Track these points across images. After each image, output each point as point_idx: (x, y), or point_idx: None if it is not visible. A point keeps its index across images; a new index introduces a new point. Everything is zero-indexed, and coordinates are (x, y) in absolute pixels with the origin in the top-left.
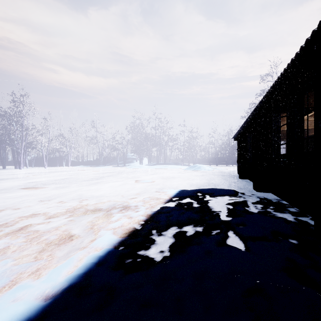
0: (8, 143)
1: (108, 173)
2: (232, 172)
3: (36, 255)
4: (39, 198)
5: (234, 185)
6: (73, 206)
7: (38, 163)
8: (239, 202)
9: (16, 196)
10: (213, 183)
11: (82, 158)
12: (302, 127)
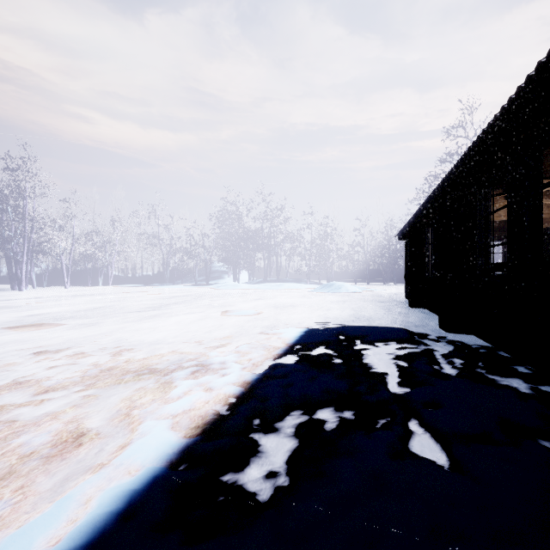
0: None
1: (177, 297)
2: (396, 295)
3: None
4: (38, 347)
5: (403, 319)
6: (101, 364)
7: (55, 280)
8: (418, 354)
9: None
10: (365, 316)
11: (133, 271)
12: (539, 212)
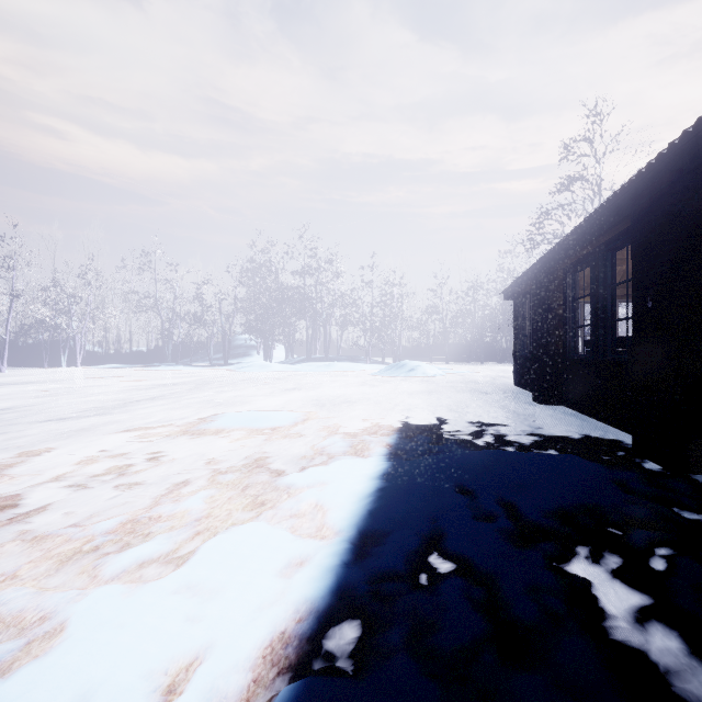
0: None
1: (166, 386)
2: (497, 380)
3: None
4: None
5: (547, 431)
6: None
7: None
8: None
9: None
10: (476, 422)
11: (120, 346)
12: None
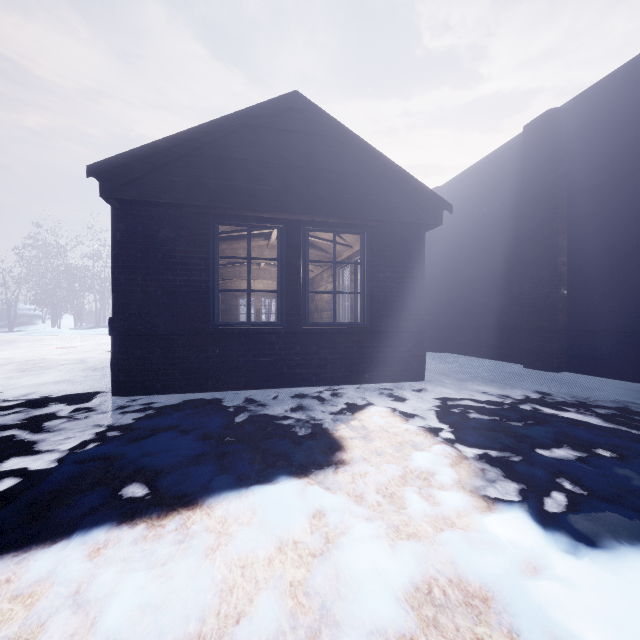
0: None
1: None
2: None
3: None
4: None
5: None
6: None
7: None
8: None
9: None
10: None
11: None
12: None
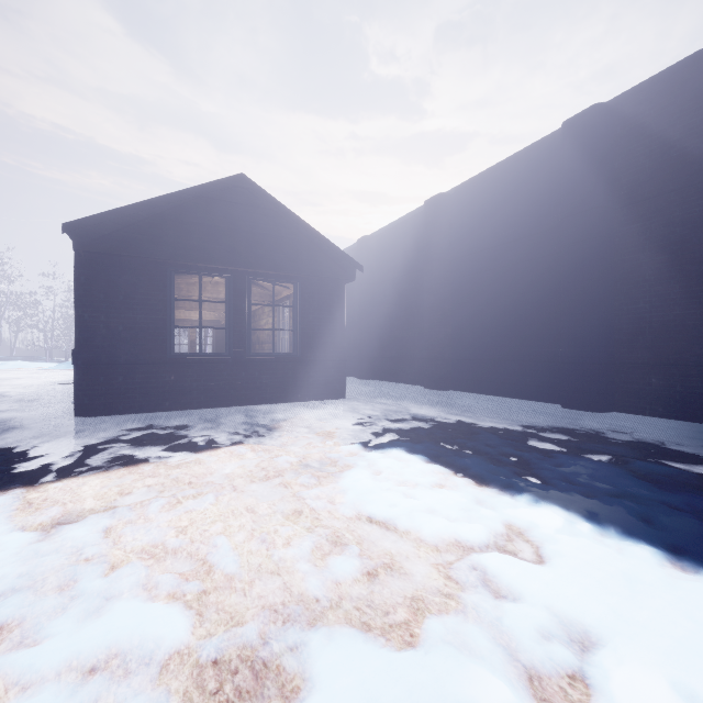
0: None
1: None
2: None
3: None
4: None
5: None
6: None
7: None
8: None
9: None
10: None
11: None
12: None
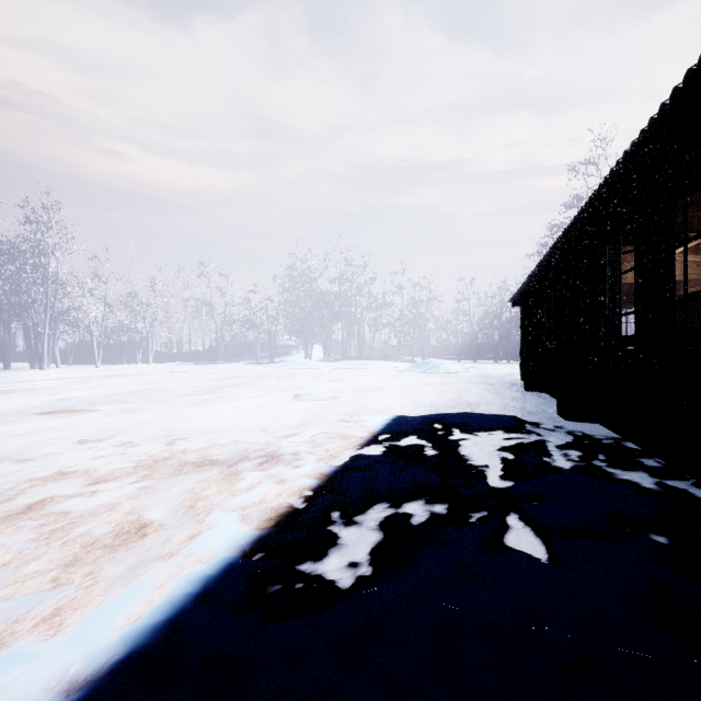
0: (16, 313)
1: (235, 378)
2: (510, 376)
3: (58, 573)
4: (77, 435)
5: (514, 405)
6: (154, 454)
7: (82, 357)
8: (528, 444)
9: (26, 432)
10: (467, 401)
11: (178, 346)
12: (671, 275)
